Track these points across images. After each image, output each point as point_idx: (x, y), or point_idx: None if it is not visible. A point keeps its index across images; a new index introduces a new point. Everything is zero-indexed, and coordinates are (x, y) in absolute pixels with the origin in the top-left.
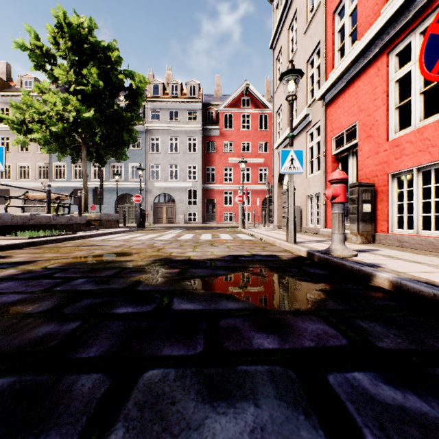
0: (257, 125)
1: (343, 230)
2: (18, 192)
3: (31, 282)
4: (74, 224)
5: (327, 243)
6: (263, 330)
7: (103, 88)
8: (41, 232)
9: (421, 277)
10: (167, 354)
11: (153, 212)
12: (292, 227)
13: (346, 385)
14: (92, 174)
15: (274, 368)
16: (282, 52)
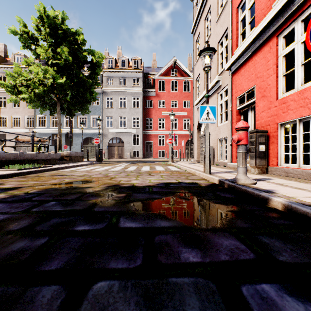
0: (182, 89)
1: (245, 164)
2: (12, 136)
3: (14, 204)
4: (51, 159)
5: (233, 173)
6: (188, 246)
7: (72, 62)
8: (27, 165)
9: (306, 201)
10: (113, 267)
11: (108, 151)
12: (208, 162)
13: (257, 297)
14: (64, 123)
15: (198, 280)
16: (200, 36)
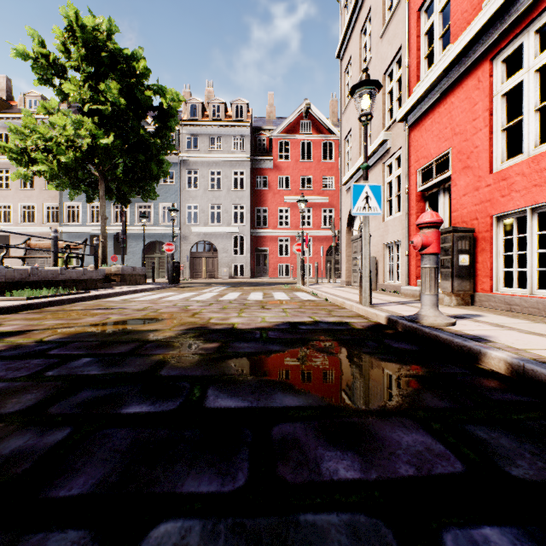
0: (320, 156)
1: (436, 290)
2: (21, 239)
3: (15, 363)
4: (88, 280)
5: (412, 305)
6: (335, 445)
7: (126, 108)
8: (44, 291)
9: None
10: (190, 490)
11: (190, 265)
12: (367, 285)
13: None
14: (113, 217)
15: (356, 519)
16: (352, 62)
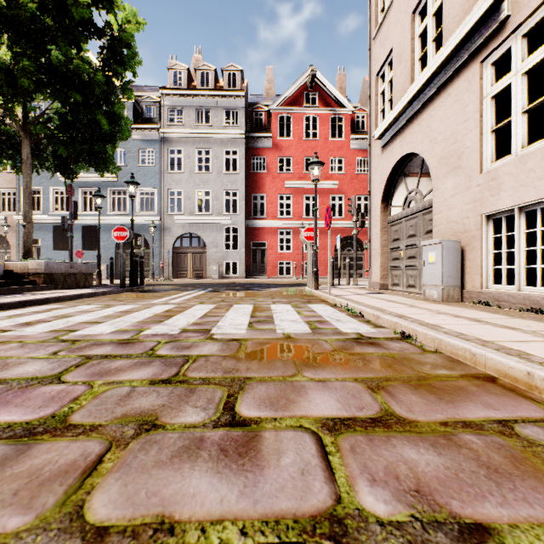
0: (328, 133)
1: None
2: None
3: None
4: None
5: None
6: None
7: (38, 8)
8: None
9: None
10: None
11: (173, 262)
12: None
13: None
14: (80, 204)
15: None
16: None
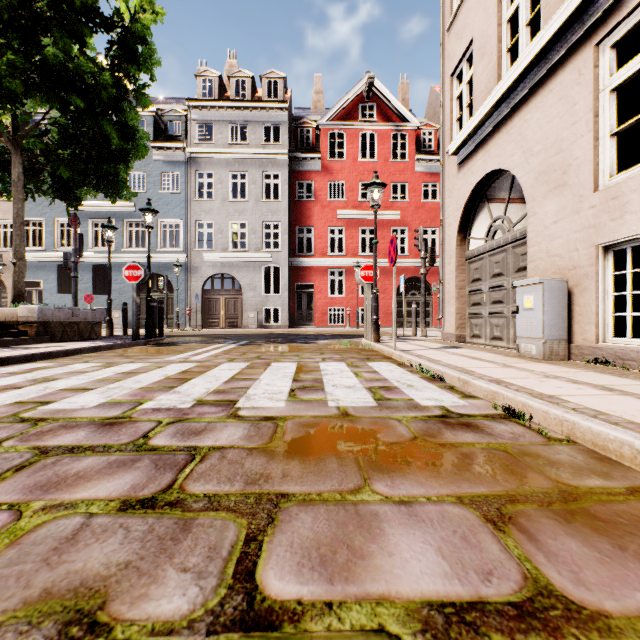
0: (388, 153)
1: None
2: None
3: None
4: None
5: None
6: None
7: None
8: None
9: None
10: None
11: (203, 308)
12: None
13: None
14: (91, 239)
15: None
16: None
